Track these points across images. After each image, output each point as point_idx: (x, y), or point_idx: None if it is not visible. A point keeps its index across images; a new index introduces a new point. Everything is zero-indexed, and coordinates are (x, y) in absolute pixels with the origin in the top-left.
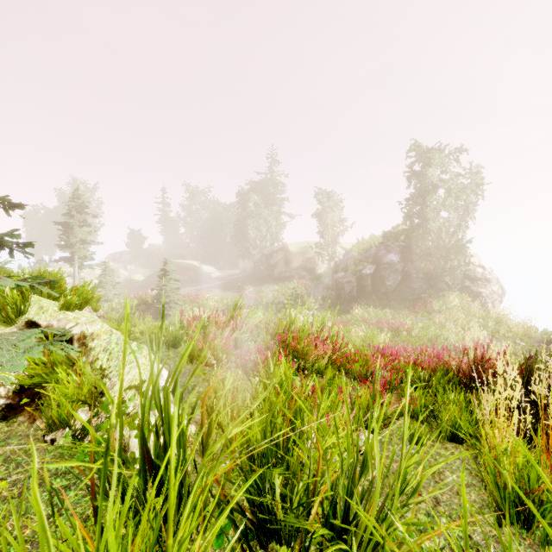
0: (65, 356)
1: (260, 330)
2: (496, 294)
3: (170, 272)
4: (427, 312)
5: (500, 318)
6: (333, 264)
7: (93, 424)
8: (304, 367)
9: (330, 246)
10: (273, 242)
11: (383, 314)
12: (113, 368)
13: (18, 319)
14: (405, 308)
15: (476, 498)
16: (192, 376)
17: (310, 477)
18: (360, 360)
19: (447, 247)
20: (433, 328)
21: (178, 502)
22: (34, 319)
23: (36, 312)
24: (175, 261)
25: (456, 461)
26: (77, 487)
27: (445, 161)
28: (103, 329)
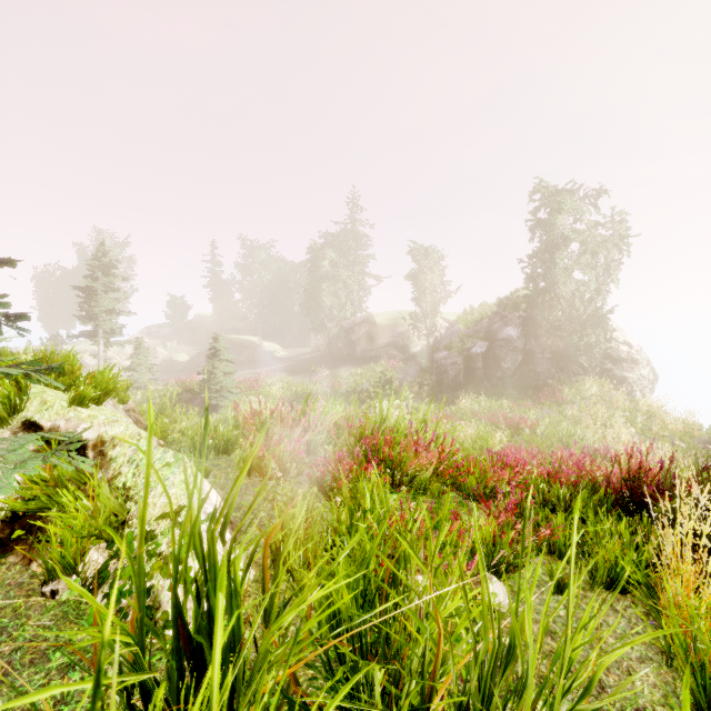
0: (74, 470)
1: (341, 430)
2: (646, 380)
3: (221, 350)
4: (556, 403)
5: (653, 411)
6: (432, 340)
7: (111, 569)
8: (401, 481)
9: (429, 317)
10: (355, 312)
11: (498, 406)
12: (141, 487)
13: (12, 418)
14: (527, 398)
15: (656, 680)
16: (250, 510)
17: (425, 665)
18: (476, 472)
19: (582, 318)
20: (564, 424)
21: (229, 694)
22: (33, 418)
23: (37, 409)
24: (228, 337)
25: (621, 621)
26: (84, 666)
27: (579, 206)
28: (129, 432)
